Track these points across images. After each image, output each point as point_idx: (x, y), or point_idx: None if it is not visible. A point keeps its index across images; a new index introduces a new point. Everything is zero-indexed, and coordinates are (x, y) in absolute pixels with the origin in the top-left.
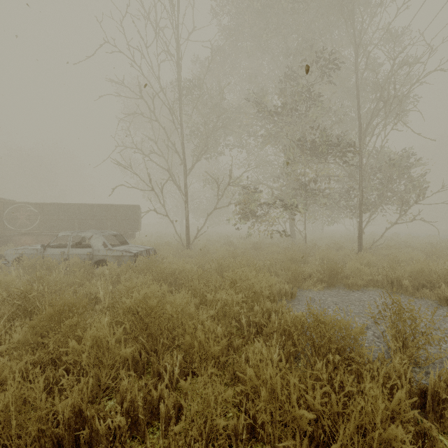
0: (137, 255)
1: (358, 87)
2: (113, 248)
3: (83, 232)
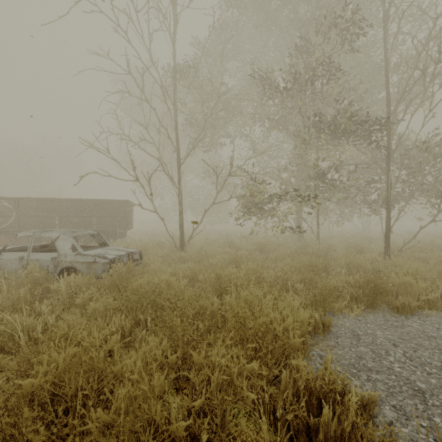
0: (114, 262)
1: (385, 57)
2: (85, 252)
3: (48, 232)
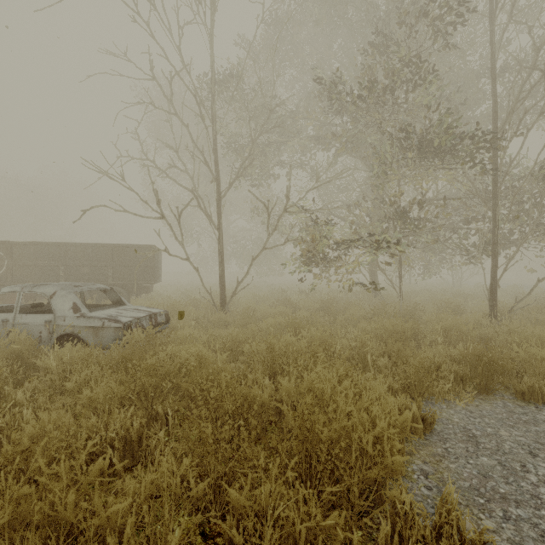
0: (129, 326)
1: (491, 55)
2: (91, 313)
3: (41, 287)
